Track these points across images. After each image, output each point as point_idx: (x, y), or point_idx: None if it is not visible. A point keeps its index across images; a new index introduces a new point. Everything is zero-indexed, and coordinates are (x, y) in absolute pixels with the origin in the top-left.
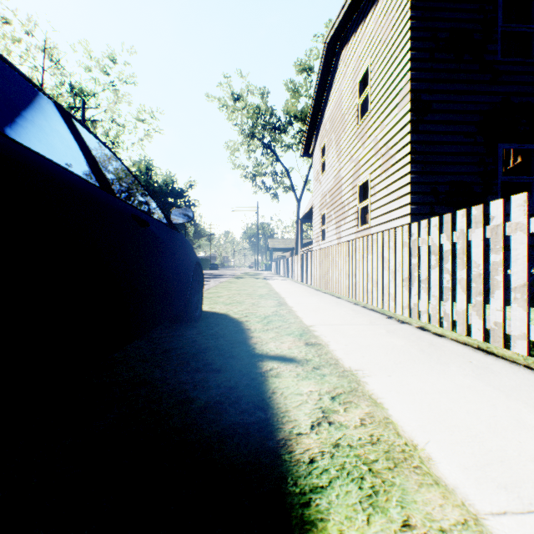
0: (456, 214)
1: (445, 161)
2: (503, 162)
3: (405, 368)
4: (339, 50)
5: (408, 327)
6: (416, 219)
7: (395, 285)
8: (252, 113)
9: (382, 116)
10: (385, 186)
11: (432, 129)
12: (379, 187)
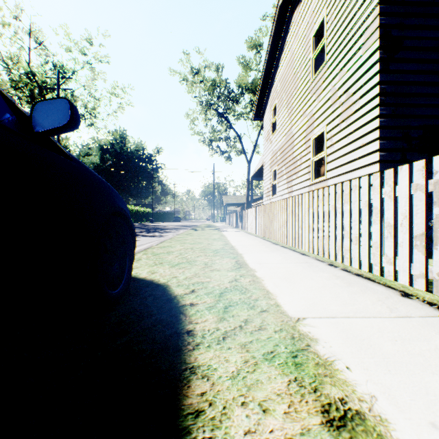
0: None
1: (418, 103)
2: None
3: None
4: (290, 13)
5: None
6: (386, 167)
7: (394, 244)
8: (209, 86)
9: (342, 63)
10: (345, 135)
11: (404, 68)
12: (337, 137)
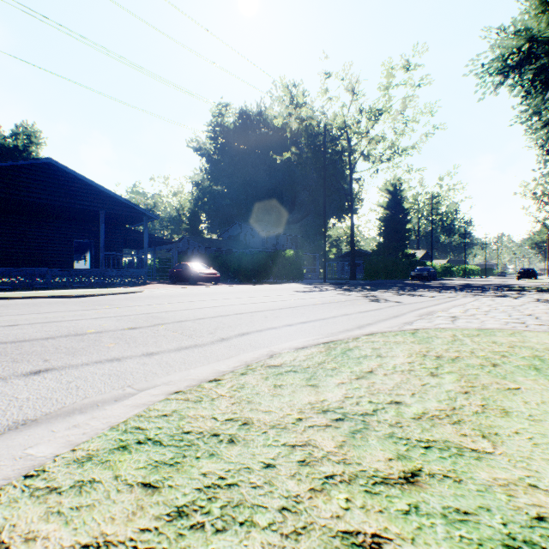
0: None
1: None
2: None
3: None
4: None
5: None
6: None
7: None
8: (542, 194)
9: None
10: None
11: None
12: None
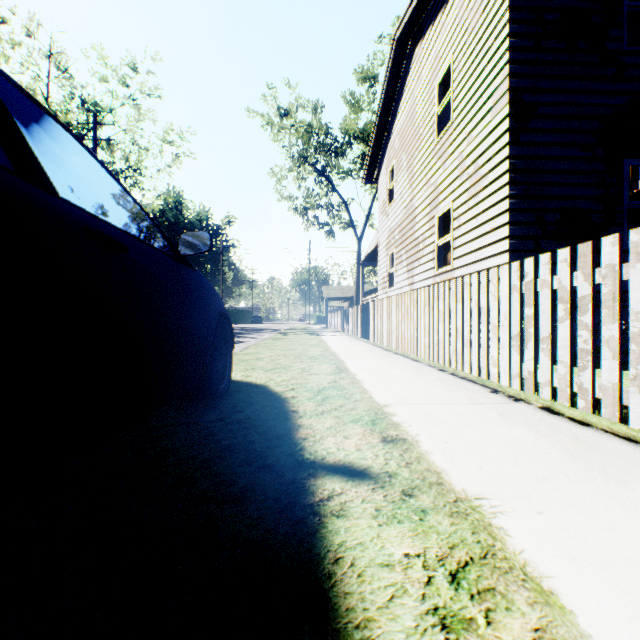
0: (602, 242)
1: (555, 181)
2: (629, 183)
3: (559, 493)
4: (411, 48)
5: (528, 408)
6: (517, 258)
7: (497, 345)
8: (302, 133)
9: (469, 125)
10: (473, 216)
11: (537, 140)
12: (465, 217)
